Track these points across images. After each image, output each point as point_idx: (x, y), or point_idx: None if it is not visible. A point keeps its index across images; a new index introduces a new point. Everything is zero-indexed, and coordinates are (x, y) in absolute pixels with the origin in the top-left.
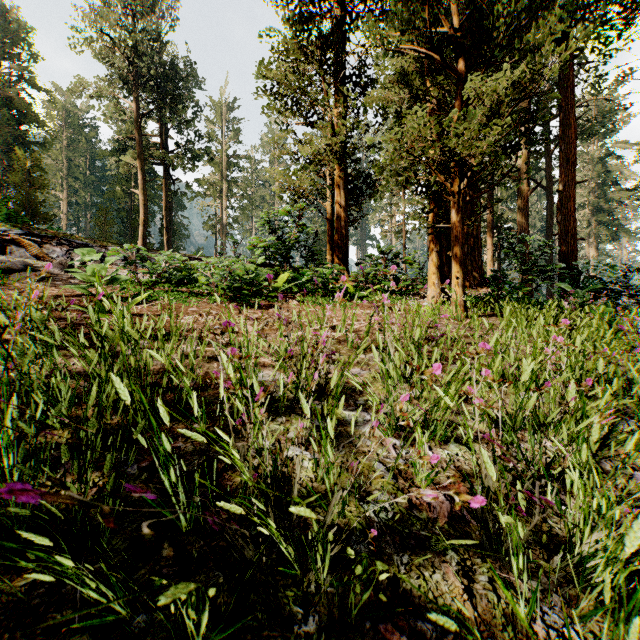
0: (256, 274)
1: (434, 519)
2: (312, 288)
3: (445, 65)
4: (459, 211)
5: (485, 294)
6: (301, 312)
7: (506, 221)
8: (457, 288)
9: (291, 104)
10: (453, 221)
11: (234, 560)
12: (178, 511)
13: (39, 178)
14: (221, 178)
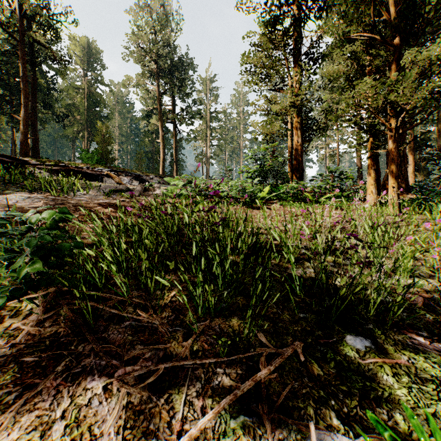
0: (252, 189)
1: (414, 304)
2: (283, 197)
3: (384, 42)
4: (395, 141)
5: (412, 198)
6: (285, 211)
7: (425, 142)
8: (393, 194)
9: (264, 78)
10: (390, 148)
11: (326, 305)
12: (296, 286)
13: (108, 137)
14: (206, 127)
